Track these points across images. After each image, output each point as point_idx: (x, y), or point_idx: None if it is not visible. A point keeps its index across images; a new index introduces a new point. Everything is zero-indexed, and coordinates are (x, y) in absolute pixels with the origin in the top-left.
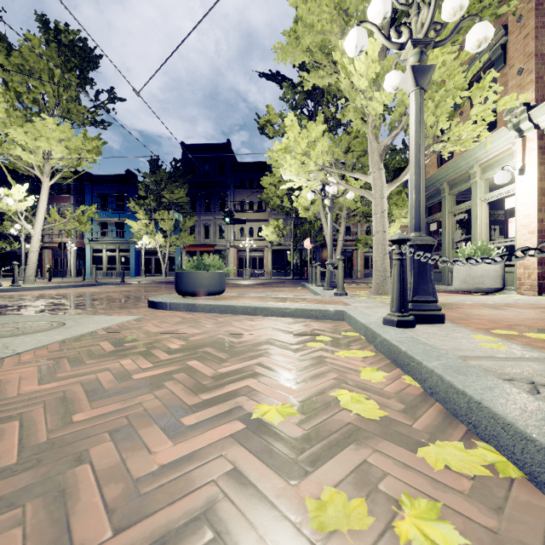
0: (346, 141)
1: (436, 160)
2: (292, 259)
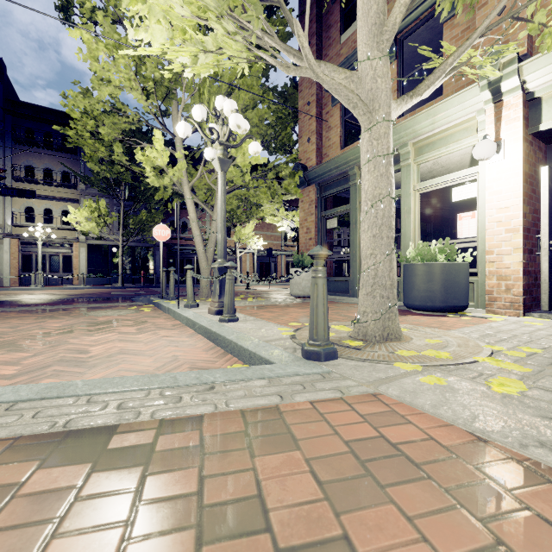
0: (227, 78)
1: (339, 139)
2: (121, 259)
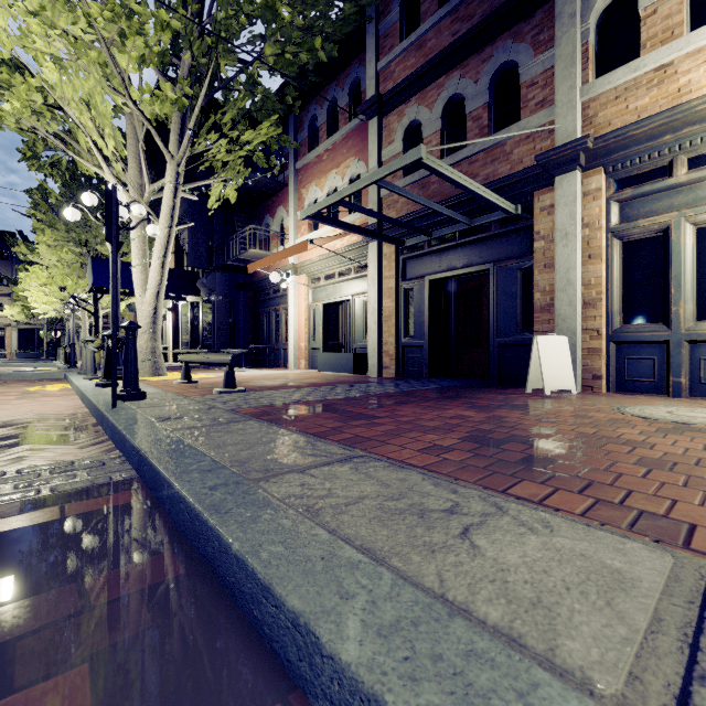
0: None
1: None
2: (46, 340)
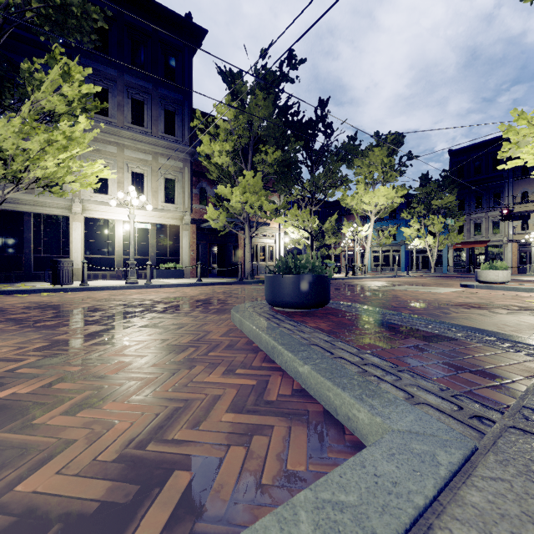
0: None
1: None
2: None
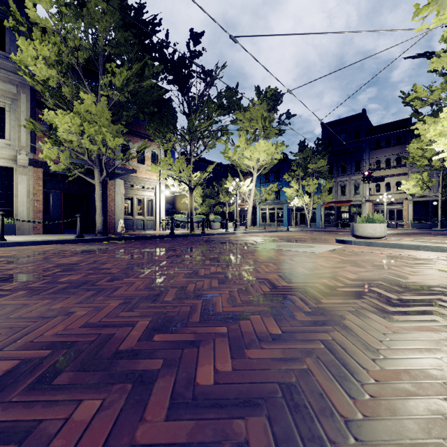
0: None
1: None
2: (440, 210)
